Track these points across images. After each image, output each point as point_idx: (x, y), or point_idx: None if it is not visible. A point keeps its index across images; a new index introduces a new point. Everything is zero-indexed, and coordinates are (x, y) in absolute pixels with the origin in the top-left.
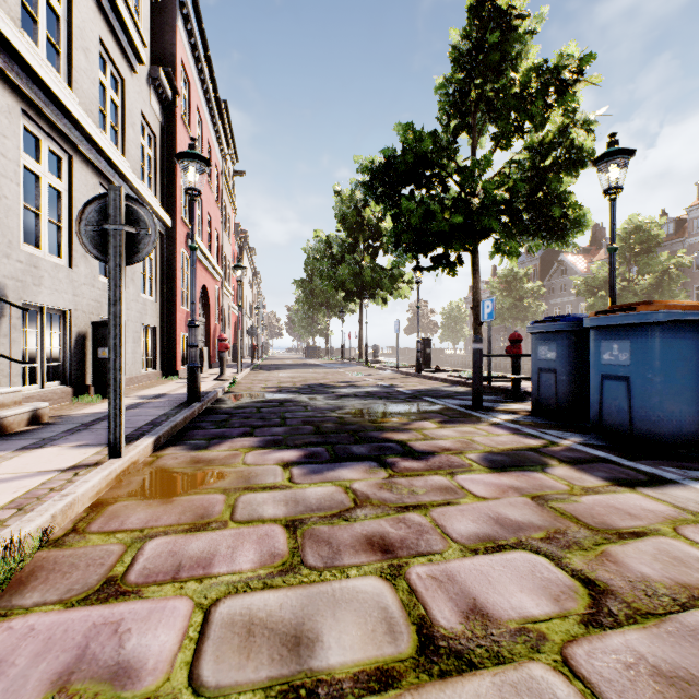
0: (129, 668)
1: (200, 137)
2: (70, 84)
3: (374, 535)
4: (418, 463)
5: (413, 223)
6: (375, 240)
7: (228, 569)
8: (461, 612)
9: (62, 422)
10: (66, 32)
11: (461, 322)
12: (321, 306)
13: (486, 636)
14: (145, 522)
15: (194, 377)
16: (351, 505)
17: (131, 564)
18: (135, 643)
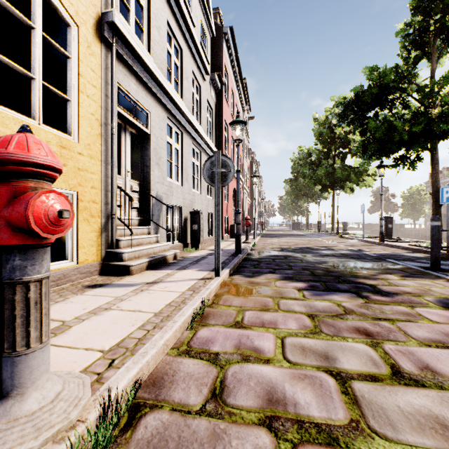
0: (259, 349)
1: (232, 103)
2: (181, 97)
3: (359, 327)
4: (385, 298)
5: (377, 136)
6: (344, 148)
7: (285, 327)
8: (417, 367)
9: (185, 259)
10: (180, 73)
11: (421, 203)
12: (303, 195)
13: (434, 378)
14: (240, 304)
15: (239, 240)
16: (342, 312)
17: (242, 318)
18: (257, 343)
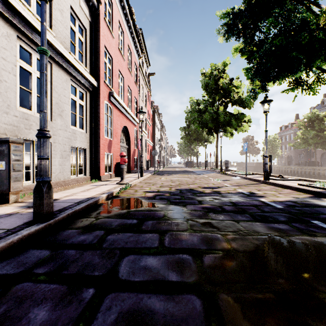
0: None
1: (122, 41)
2: None
3: None
4: None
5: (277, 42)
6: (226, 98)
7: None
8: None
9: None
10: None
11: (276, 147)
12: (194, 140)
13: None
14: None
15: (41, 193)
16: None
17: None
18: None
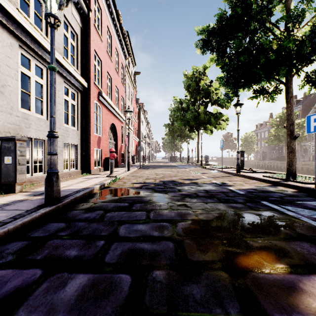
0: None
1: (110, 44)
2: None
3: None
4: None
5: (242, 59)
6: (206, 98)
7: None
8: None
9: None
10: None
11: (252, 143)
12: (177, 136)
13: None
14: None
15: (51, 182)
16: None
17: None
18: None
